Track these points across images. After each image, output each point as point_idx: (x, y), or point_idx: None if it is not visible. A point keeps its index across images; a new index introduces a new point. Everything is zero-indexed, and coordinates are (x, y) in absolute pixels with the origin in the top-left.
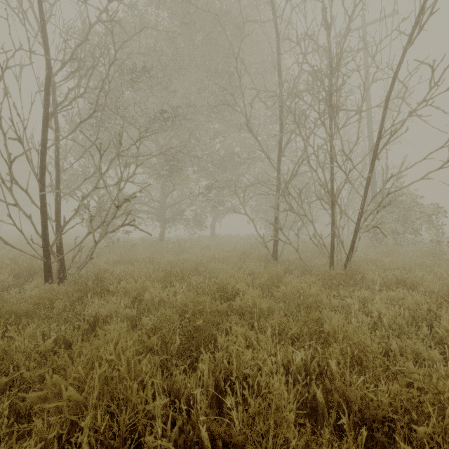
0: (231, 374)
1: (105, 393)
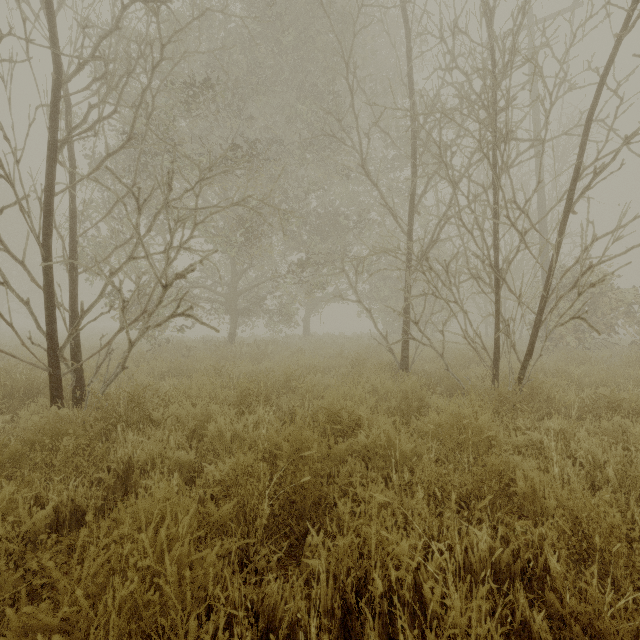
0: (367, 577)
1: (133, 635)
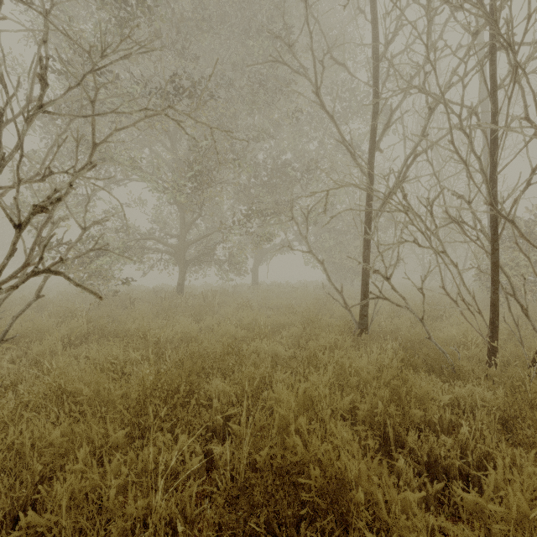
0: None
1: None
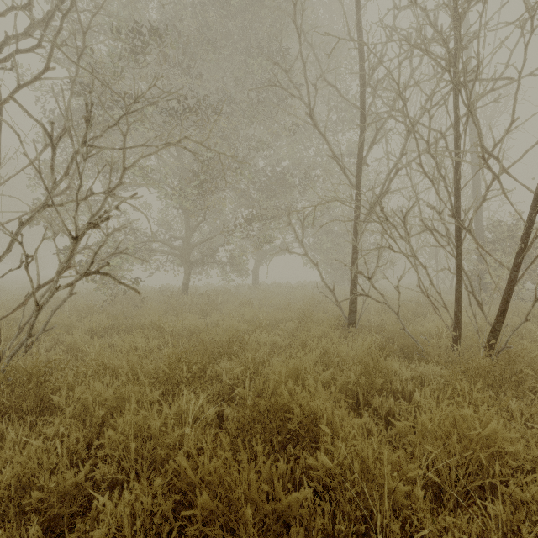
0: None
1: None
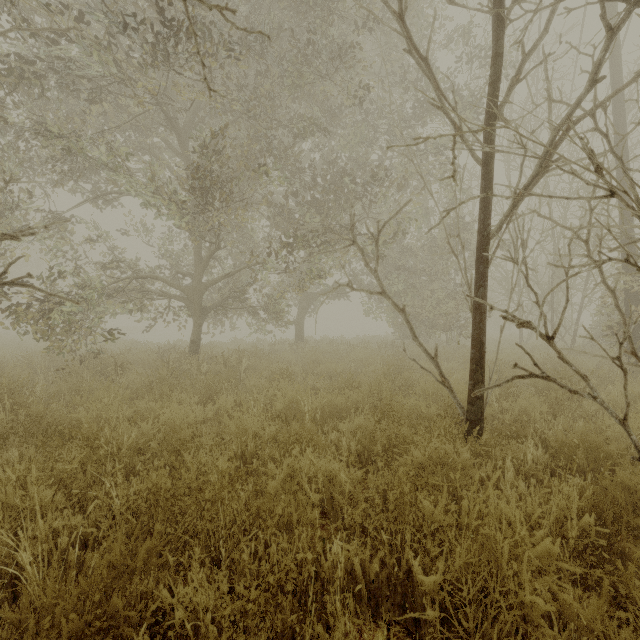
0: None
1: None
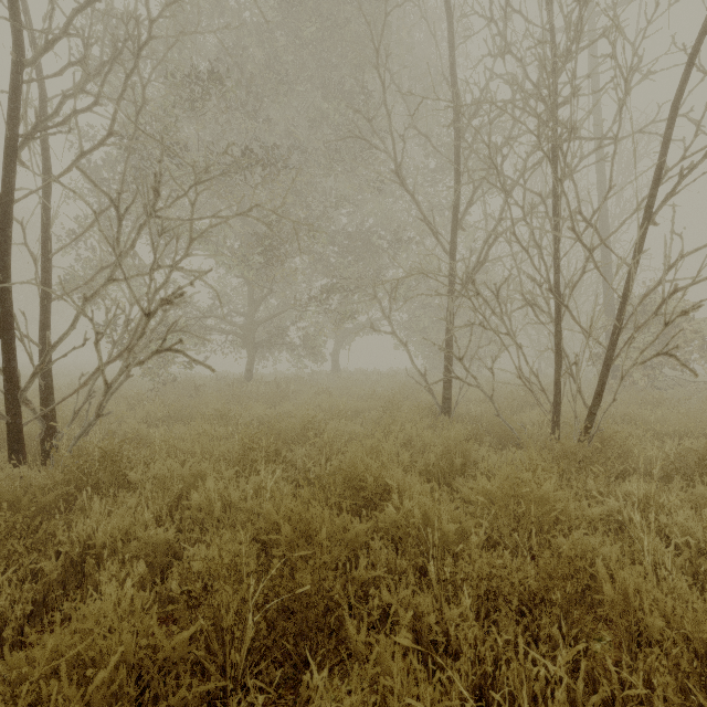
0: None
1: None
